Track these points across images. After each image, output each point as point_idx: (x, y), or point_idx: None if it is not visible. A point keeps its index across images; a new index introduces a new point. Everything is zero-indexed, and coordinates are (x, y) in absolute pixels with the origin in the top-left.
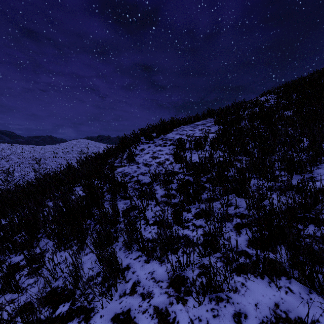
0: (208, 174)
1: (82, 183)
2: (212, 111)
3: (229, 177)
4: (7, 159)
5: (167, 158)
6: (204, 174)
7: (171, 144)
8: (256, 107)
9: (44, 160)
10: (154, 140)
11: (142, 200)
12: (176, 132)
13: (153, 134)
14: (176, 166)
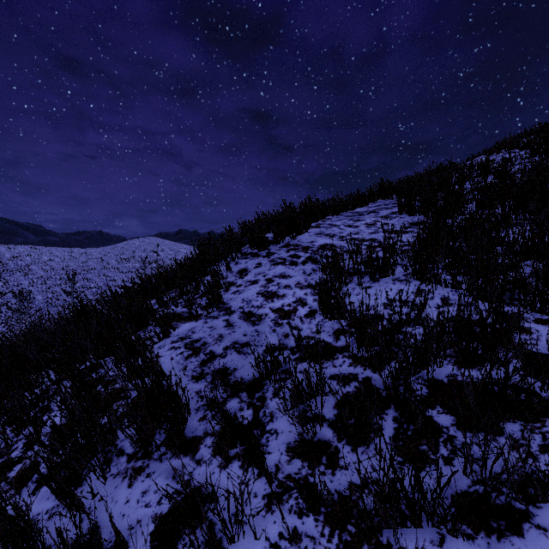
0: (429, 366)
1: (29, 414)
2: (389, 184)
3: (524, 404)
4: (26, 271)
5: (301, 297)
6: (418, 369)
7: (308, 259)
8: (487, 174)
9: (86, 273)
10: (270, 250)
11: (226, 461)
12: (318, 231)
13: (268, 234)
14: (327, 326)
